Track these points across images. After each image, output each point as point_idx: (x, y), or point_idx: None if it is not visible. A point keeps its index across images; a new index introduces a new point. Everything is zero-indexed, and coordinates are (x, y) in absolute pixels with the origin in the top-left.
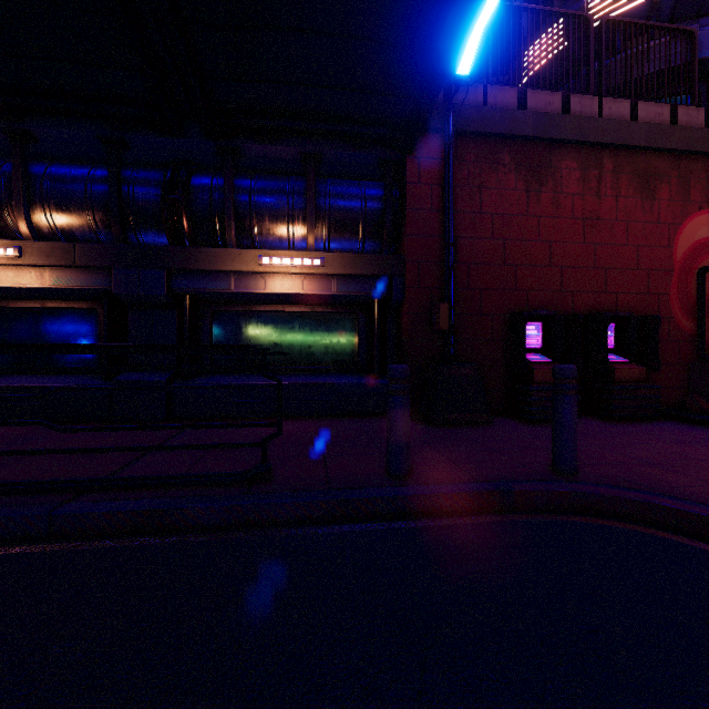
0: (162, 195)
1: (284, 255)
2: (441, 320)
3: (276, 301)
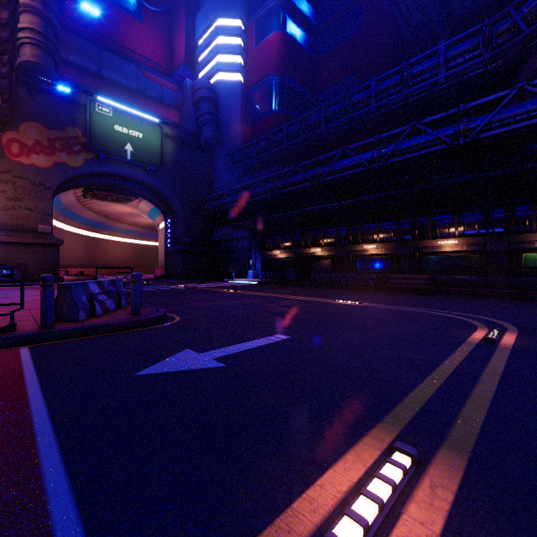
0: (504, 218)
1: None
2: None
3: None
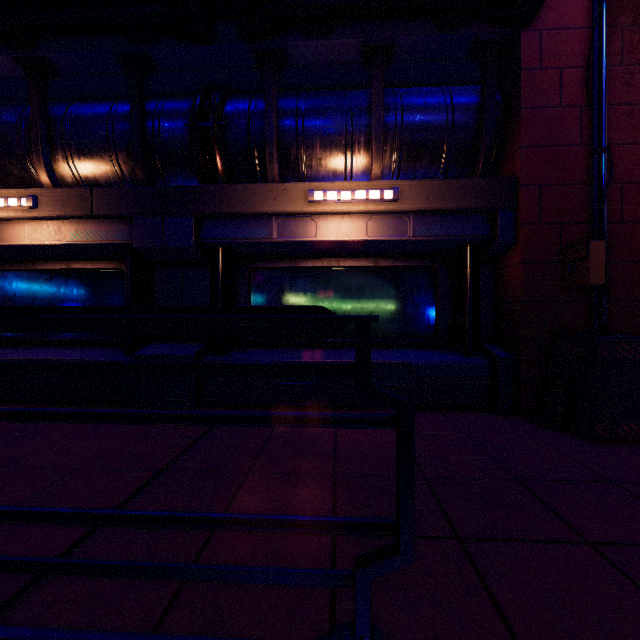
0: (190, 124)
1: (341, 187)
2: (592, 269)
3: (329, 254)
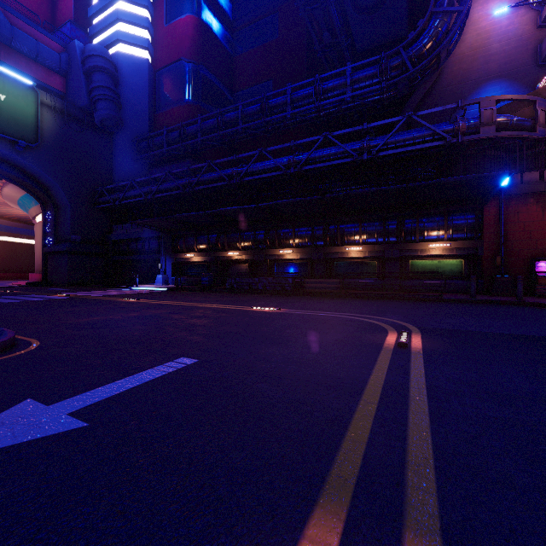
0: (397, 229)
1: (436, 243)
2: (497, 262)
3: (432, 257)
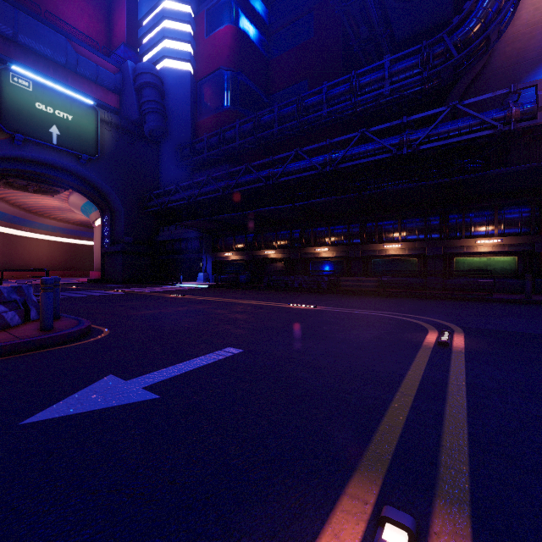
0: (440, 225)
1: (485, 239)
2: None
3: (480, 254)
